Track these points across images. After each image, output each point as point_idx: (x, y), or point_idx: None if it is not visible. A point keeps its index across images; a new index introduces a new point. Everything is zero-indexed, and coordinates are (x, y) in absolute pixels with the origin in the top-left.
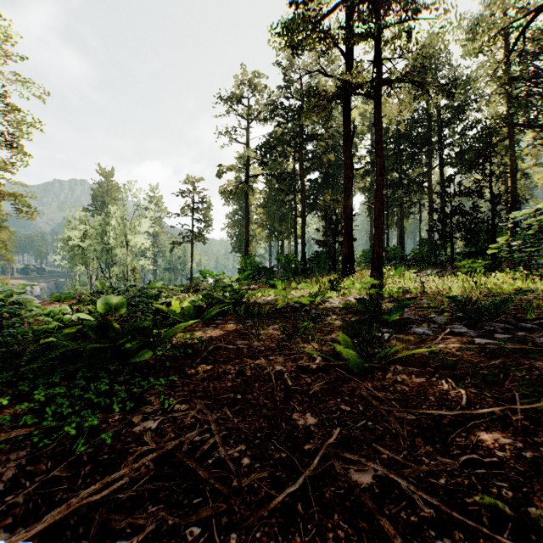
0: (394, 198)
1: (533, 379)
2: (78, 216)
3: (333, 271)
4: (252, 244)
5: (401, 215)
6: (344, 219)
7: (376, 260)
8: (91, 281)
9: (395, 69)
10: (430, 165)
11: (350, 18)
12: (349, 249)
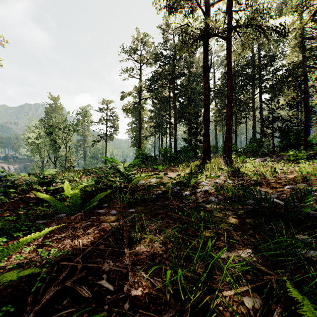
0: None
1: None
2: (34, 124)
3: (195, 158)
4: (143, 142)
5: (235, 123)
6: (204, 123)
7: (227, 151)
8: (43, 164)
9: (238, 23)
10: (253, 93)
11: None
12: (207, 143)
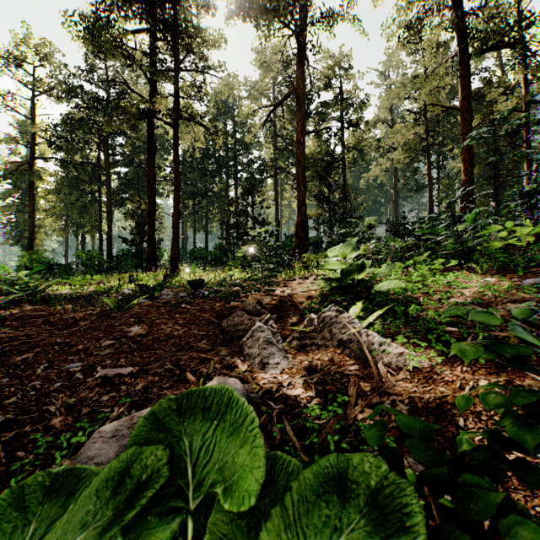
0: (200, 206)
1: (180, 302)
2: None
3: (141, 268)
4: (39, 236)
5: (206, 221)
6: (148, 222)
7: (173, 259)
8: None
9: (191, 108)
10: (228, 184)
11: (153, 51)
12: (153, 249)
